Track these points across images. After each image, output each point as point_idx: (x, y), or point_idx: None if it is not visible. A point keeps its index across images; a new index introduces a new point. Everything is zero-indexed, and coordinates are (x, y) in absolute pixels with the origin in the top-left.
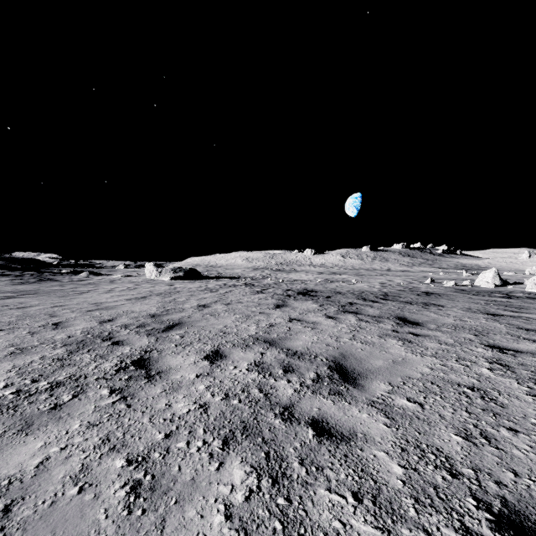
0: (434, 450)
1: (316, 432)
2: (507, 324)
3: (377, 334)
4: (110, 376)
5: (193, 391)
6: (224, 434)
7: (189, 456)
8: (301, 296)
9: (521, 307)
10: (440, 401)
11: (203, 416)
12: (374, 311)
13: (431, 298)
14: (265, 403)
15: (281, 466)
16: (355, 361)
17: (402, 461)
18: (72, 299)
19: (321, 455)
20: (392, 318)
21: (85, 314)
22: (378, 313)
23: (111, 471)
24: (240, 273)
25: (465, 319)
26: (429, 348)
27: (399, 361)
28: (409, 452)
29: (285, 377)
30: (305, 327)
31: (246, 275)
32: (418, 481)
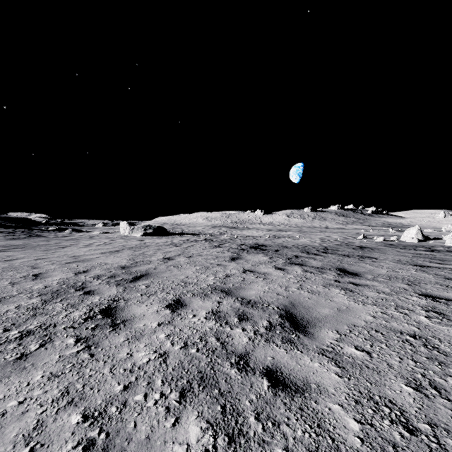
0: (387, 403)
1: (271, 383)
2: (435, 274)
3: (321, 284)
4: (78, 325)
5: (154, 340)
6: (181, 385)
7: (146, 411)
8: (253, 250)
9: (444, 259)
10: (386, 349)
11: (162, 366)
12: (317, 263)
13: (365, 251)
14: (221, 352)
15: (238, 421)
16: (304, 309)
17: (357, 416)
18: (54, 252)
19: (276, 408)
20: (333, 269)
21: (63, 266)
22: (321, 265)
23: (66, 428)
24: (201, 230)
25: (397, 270)
26: (369, 297)
27: (344, 309)
28: (363, 405)
29: (240, 325)
30: (257, 277)
31: (206, 232)
32: (376, 438)
